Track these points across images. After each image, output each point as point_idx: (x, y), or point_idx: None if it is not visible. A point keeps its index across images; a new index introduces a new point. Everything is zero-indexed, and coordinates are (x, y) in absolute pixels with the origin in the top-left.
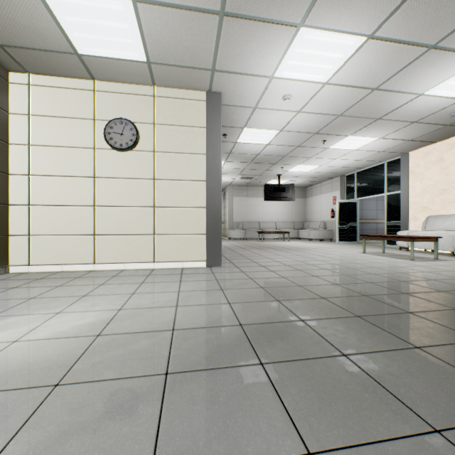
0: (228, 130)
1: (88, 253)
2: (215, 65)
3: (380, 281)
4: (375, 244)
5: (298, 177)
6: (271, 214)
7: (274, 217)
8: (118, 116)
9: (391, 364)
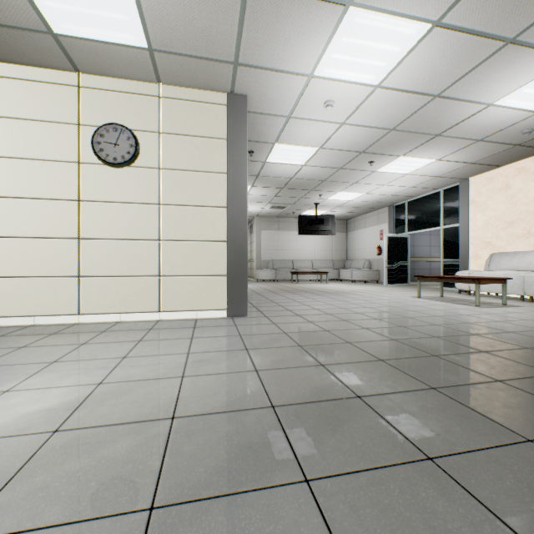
0: (255, 146)
1: (70, 300)
2: (239, 57)
3: (448, 335)
4: (428, 287)
5: (339, 207)
6: (306, 251)
7: (311, 254)
8: (111, 121)
9: (503, 474)
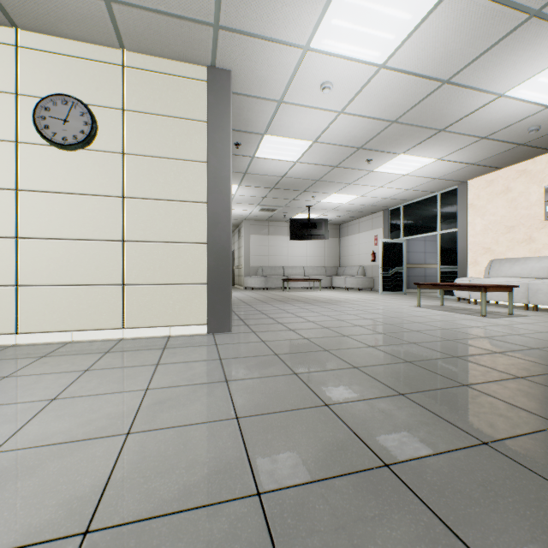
0: (242, 137)
1: (5, 316)
2: (220, 16)
3: (469, 354)
4: (425, 295)
5: (333, 210)
6: (298, 257)
7: (302, 260)
8: (60, 92)
9: None
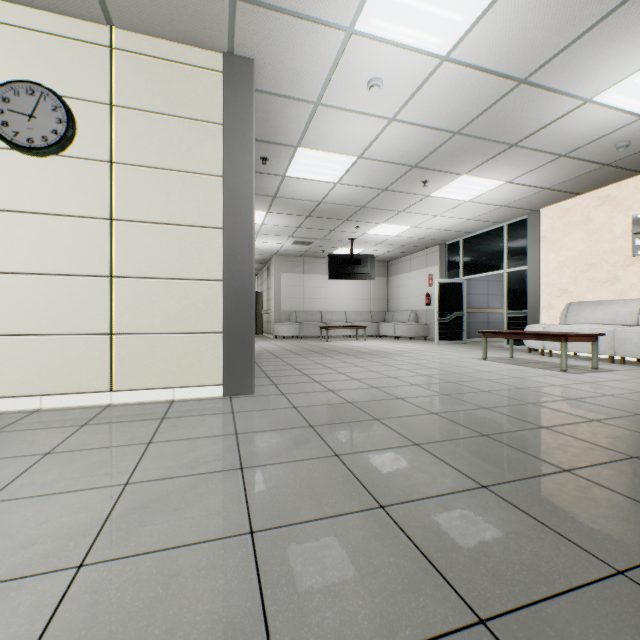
0: (270, 150)
1: None
2: None
3: (560, 423)
4: (488, 345)
5: (380, 244)
6: (339, 300)
7: (344, 304)
8: (24, 79)
9: None
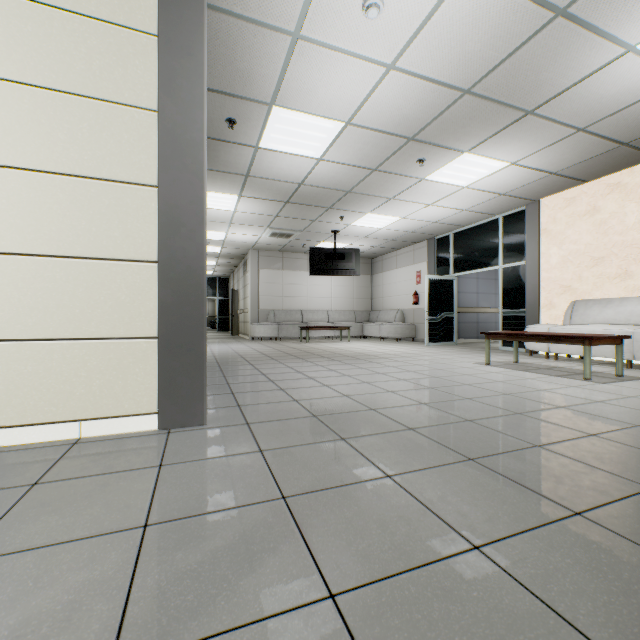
0: (238, 108)
1: None
2: None
3: None
4: (481, 346)
5: (365, 238)
6: (320, 298)
7: (326, 303)
8: None
9: None
